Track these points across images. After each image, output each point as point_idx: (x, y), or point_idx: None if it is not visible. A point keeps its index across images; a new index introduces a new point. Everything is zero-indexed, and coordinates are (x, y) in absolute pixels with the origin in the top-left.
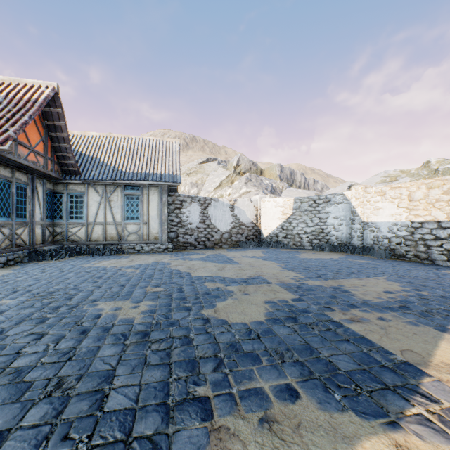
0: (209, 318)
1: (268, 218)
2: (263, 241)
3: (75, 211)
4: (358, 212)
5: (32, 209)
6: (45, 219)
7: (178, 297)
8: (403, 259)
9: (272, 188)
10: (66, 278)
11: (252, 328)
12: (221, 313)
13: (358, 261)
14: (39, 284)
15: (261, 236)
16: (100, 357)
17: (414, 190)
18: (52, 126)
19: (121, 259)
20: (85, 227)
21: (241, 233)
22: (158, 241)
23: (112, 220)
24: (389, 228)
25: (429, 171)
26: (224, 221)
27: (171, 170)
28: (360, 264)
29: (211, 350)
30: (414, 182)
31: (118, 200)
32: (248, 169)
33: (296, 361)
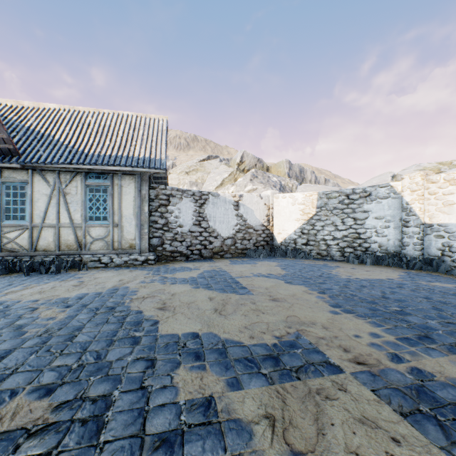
0: None
1: (283, 219)
2: (277, 249)
3: (13, 209)
4: (415, 210)
5: None
6: None
7: None
8: None
9: (281, 186)
10: None
11: None
12: None
13: (440, 285)
14: None
15: (274, 242)
16: None
17: None
18: None
19: (67, 280)
20: (28, 231)
21: (248, 238)
22: (135, 250)
23: (69, 221)
24: None
25: None
26: (226, 223)
27: (154, 153)
28: (452, 292)
29: None
30: None
31: (77, 193)
32: (253, 166)
33: None
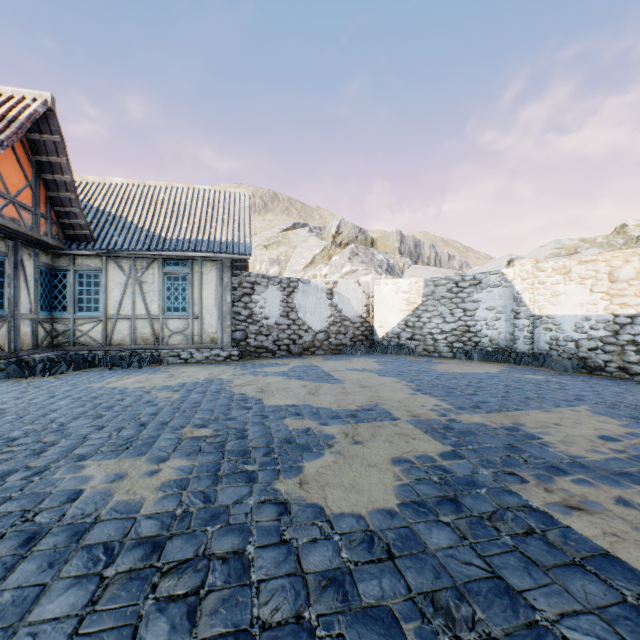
0: (289, 502)
1: (385, 309)
2: (377, 345)
3: (87, 299)
4: (525, 300)
5: (15, 294)
6: (37, 311)
7: (235, 449)
8: (600, 374)
9: (389, 266)
10: (52, 409)
11: (375, 527)
12: (311, 487)
13: (531, 377)
14: (0, 421)
15: (375, 337)
16: (33, 624)
17: (619, 265)
18: (46, 163)
19: (156, 373)
20: (102, 323)
21: (344, 332)
22: (216, 345)
23: (145, 312)
24: (577, 324)
25: (627, 239)
26: (318, 315)
27: (237, 236)
28: (535, 382)
29: (290, 599)
30: (619, 252)
31: (154, 282)
32: (353, 238)
33: (485, 637)
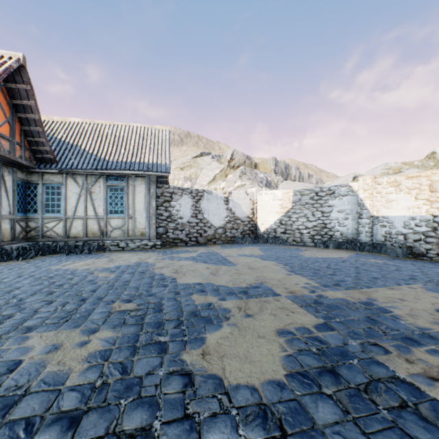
0: (193, 373)
1: (266, 212)
2: (260, 237)
3: (52, 204)
4: (366, 205)
5: None
6: (15, 213)
7: (152, 321)
8: (423, 259)
9: (267, 182)
10: (17, 286)
11: (267, 400)
12: (212, 358)
13: (373, 261)
14: None
15: (258, 231)
16: None
17: (437, 180)
18: (20, 105)
19: (100, 258)
20: (63, 222)
21: (236, 228)
22: (145, 237)
23: (94, 214)
24: (405, 222)
25: (436, 162)
26: (218, 216)
27: (160, 159)
28: (377, 265)
29: None
30: (437, 170)
31: (100, 192)
32: (242, 162)
33: None
